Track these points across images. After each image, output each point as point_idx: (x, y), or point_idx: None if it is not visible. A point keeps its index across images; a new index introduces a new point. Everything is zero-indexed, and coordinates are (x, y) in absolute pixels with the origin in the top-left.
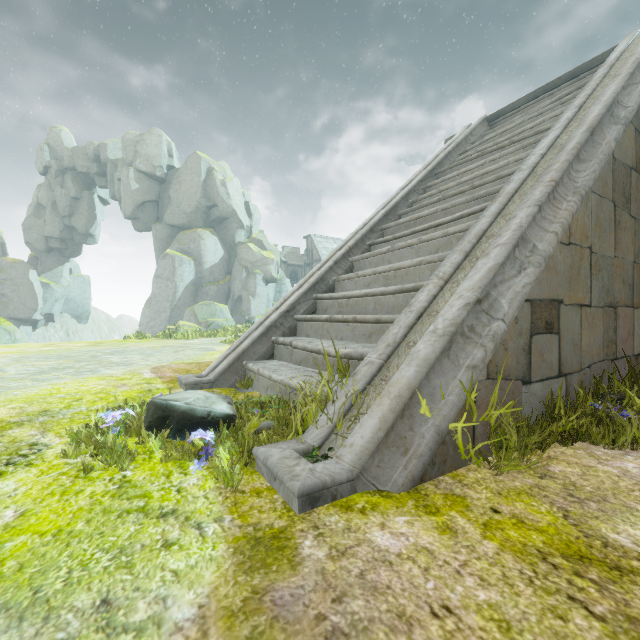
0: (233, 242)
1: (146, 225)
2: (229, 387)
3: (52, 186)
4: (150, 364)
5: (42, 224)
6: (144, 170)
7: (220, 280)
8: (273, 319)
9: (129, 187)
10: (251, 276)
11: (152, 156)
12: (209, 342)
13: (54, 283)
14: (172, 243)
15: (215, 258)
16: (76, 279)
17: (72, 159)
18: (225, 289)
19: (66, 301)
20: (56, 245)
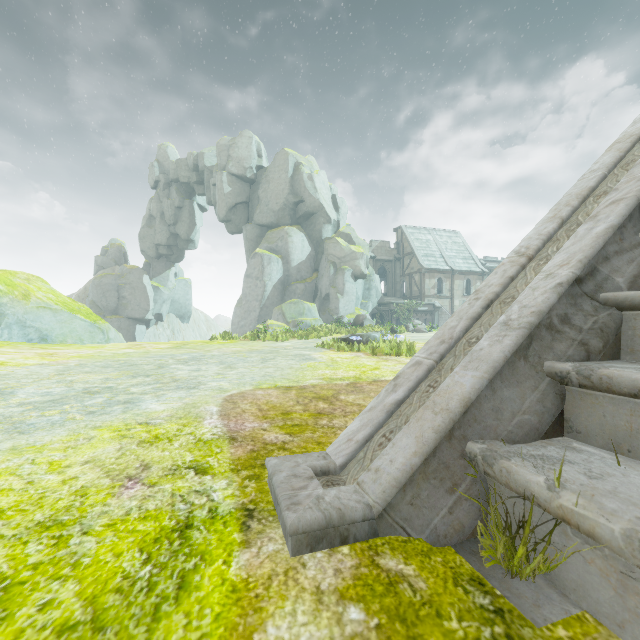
0: (320, 238)
1: (237, 227)
2: (436, 541)
3: (161, 198)
4: (224, 387)
5: (153, 233)
6: (236, 173)
7: (307, 278)
8: (542, 304)
9: (222, 191)
10: (339, 272)
11: (243, 158)
12: (302, 345)
13: (162, 286)
14: (261, 242)
15: (302, 255)
16: (180, 282)
17: (176, 171)
18: (312, 287)
19: (172, 302)
20: (164, 252)
